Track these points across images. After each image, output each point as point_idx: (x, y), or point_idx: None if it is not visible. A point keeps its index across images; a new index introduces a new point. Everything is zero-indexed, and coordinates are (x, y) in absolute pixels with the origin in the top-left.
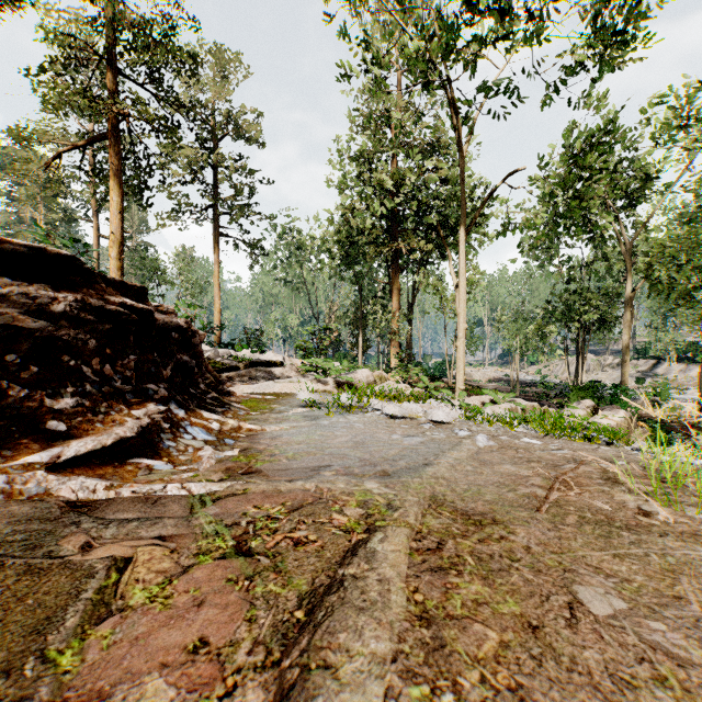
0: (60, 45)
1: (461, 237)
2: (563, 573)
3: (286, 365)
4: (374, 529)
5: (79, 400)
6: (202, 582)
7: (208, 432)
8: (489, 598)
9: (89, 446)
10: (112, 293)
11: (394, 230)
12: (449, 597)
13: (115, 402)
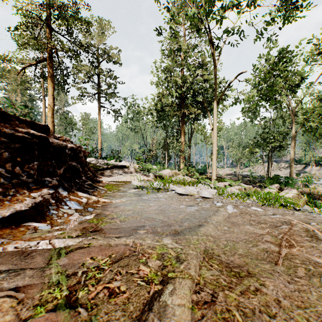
0: (24, 16)
1: (214, 105)
2: None
3: (130, 167)
4: (166, 280)
5: None
6: None
7: (79, 204)
8: None
9: None
10: (23, 127)
11: (182, 104)
12: None
13: (21, 188)
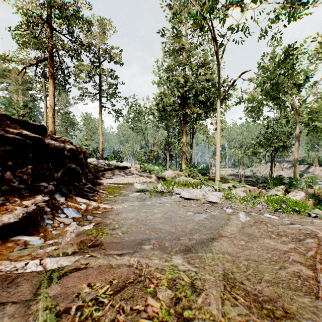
0: (25, 16)
1: (218, 105)
2: None
3: (131, 168)
4: None
5: None
6: None
7: (78, 211)
8: None
9: None
10: (15, 127)
11: (184, 104)
12: None
13: (12, 195)
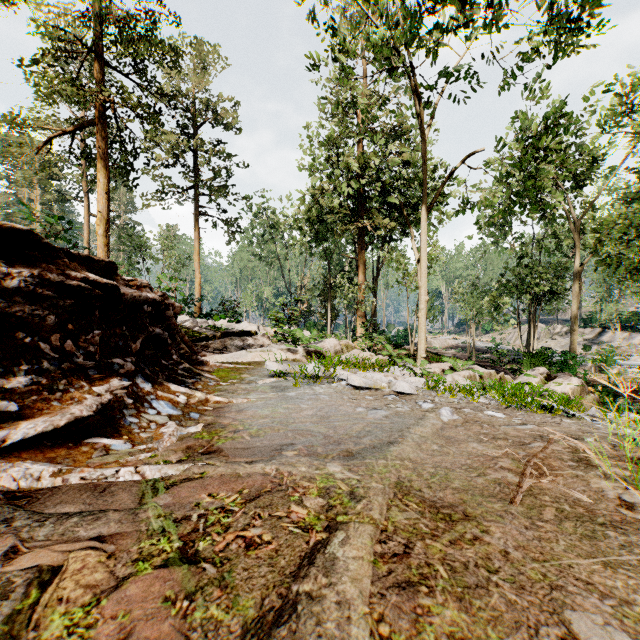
0: (51, 38)
1: (422, 215)
2: (550, 590)
3: (259, 335)
4: (335, 526)
5: (35, 378)
6: (134, 603)
7: (174, 406)
8: (468, 630)
9: (39, 428)
10: (76, 268)
11: (360, 209)
12: (419, 628)
13: (76, 378)
